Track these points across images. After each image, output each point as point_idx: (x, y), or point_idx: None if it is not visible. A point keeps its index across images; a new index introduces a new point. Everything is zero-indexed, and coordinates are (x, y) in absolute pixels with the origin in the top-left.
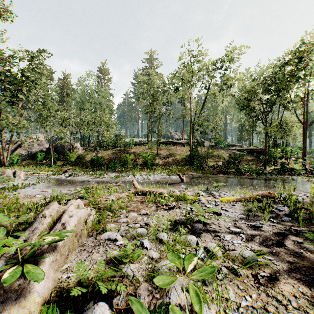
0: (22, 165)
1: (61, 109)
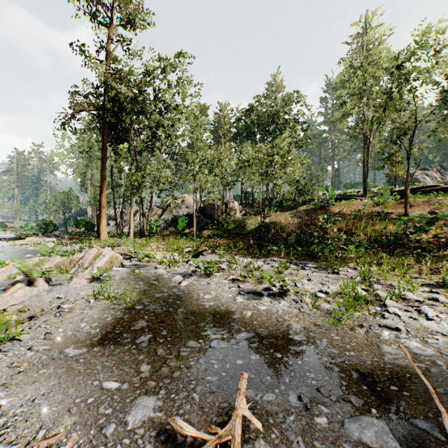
0: (163, 235)
1: (210, 149)
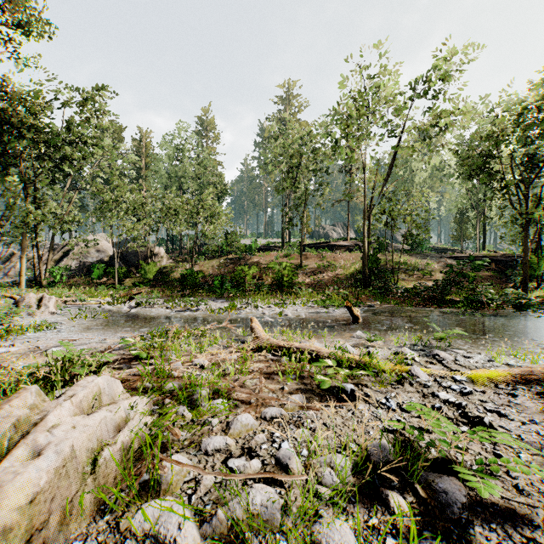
0: (69, 285)
1: (132, 189)
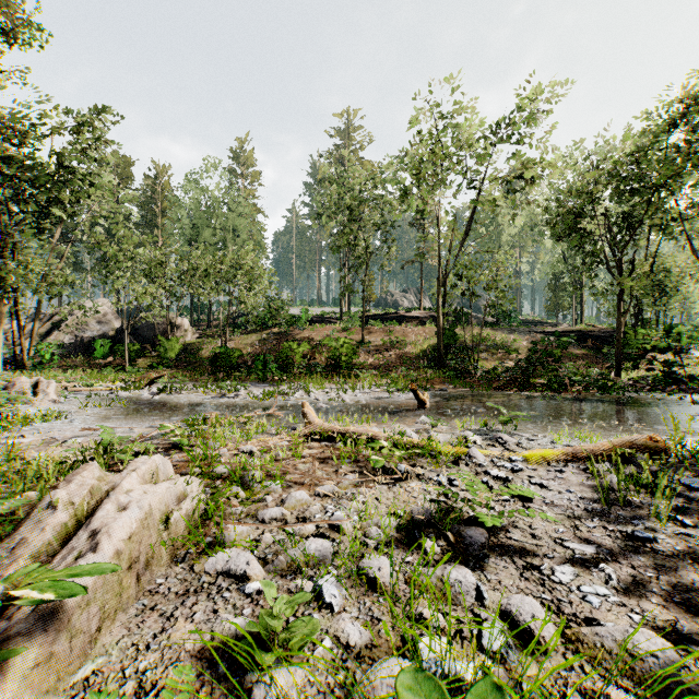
0: (63, 367)
1: (147, 243)
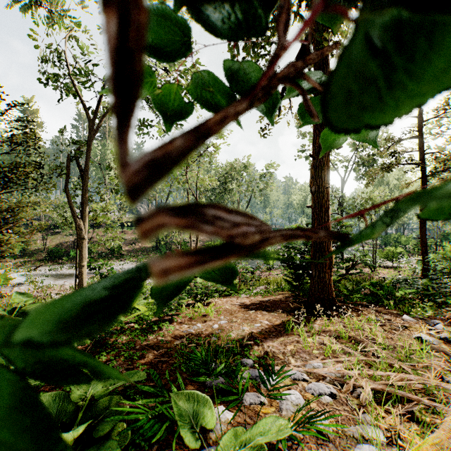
0: None
1: None
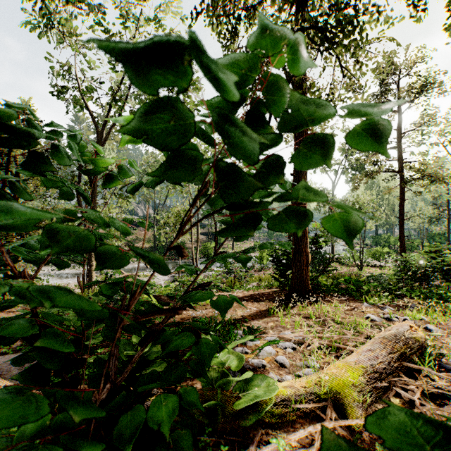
0: None
1: None
